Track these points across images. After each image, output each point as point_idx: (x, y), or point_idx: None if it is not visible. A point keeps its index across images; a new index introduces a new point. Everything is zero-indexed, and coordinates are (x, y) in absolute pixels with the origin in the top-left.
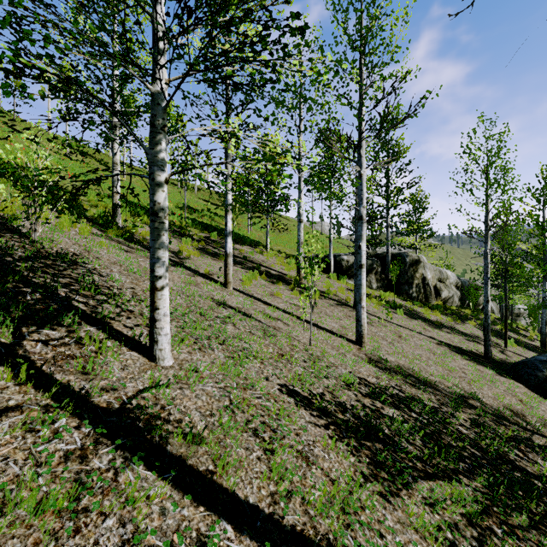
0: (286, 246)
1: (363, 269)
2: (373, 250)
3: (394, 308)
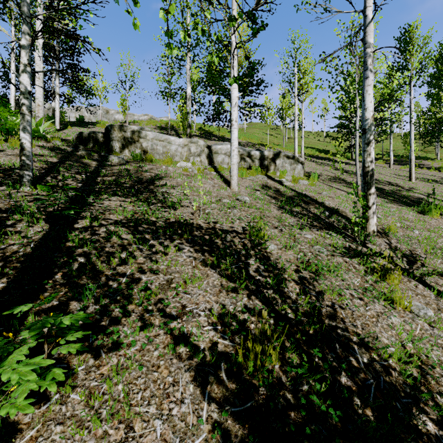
0: None
1: None
2: None
3: None
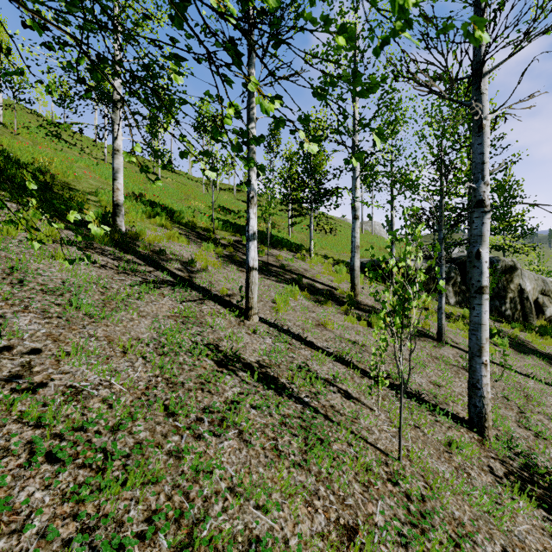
0: (333, 249)
1: (485, 295)
2: (447, 254)
3: (489, 335)
